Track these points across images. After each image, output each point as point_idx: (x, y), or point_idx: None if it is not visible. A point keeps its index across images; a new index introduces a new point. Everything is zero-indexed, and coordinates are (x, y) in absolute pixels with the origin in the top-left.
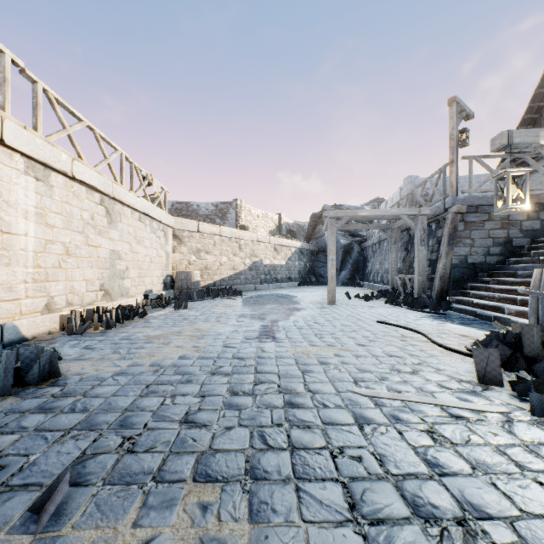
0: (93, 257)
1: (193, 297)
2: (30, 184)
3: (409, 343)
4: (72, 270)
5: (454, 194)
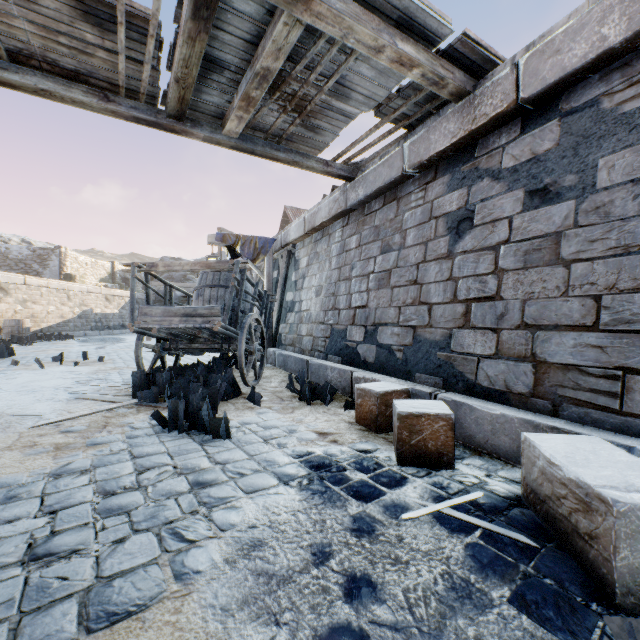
0: None
1: None
2: None
3: None
4: None
5: None
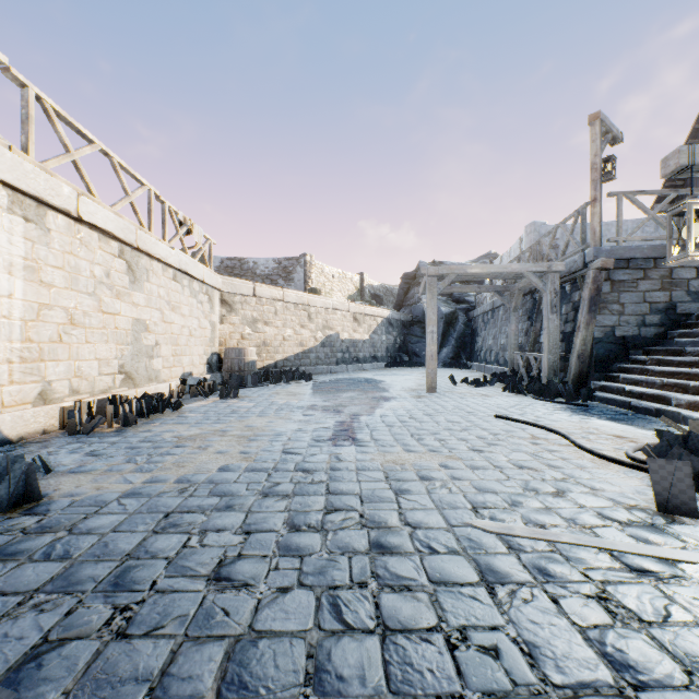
0: (108, 329)
1: (247, 382)
2: (16, 226)
3: (544, 448)
4: (79, 346)
5: (597, 243)
